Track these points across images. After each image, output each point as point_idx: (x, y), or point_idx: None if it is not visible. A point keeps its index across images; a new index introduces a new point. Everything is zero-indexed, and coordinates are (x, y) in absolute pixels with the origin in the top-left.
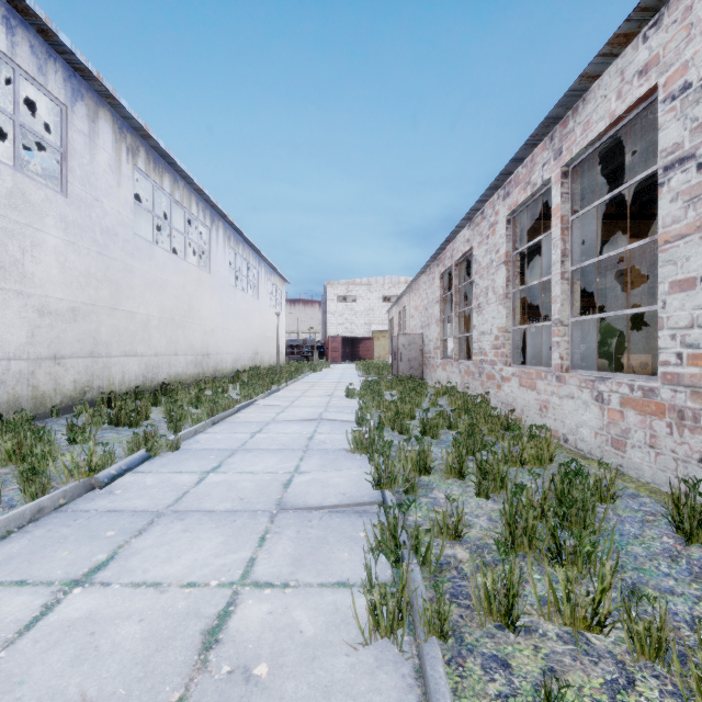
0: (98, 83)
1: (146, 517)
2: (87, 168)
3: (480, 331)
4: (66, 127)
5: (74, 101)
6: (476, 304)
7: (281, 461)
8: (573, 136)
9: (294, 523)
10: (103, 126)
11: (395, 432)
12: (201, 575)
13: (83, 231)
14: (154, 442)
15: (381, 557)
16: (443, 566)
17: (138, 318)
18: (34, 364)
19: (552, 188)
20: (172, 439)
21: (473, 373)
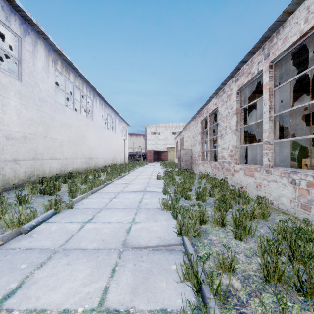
0: (36, 27)
1: (47, 253)
2: (31, 68)
3: (222, 147)
4: (20, 48)
5: (24, 35)
6: (220, 134)
7: (125, 215)
8: (276, 46)
9: (132, 258)
10: (40, 48)
11: (183, 198)
12: (73, 302)
13: (29, 99)
14: (58, 205)
15: (186, 286)
16: (227, 294)
17: (57, 141)
18: (3, 164)
19: (263, 74)
20: (69, 202)
21: (218, 168)
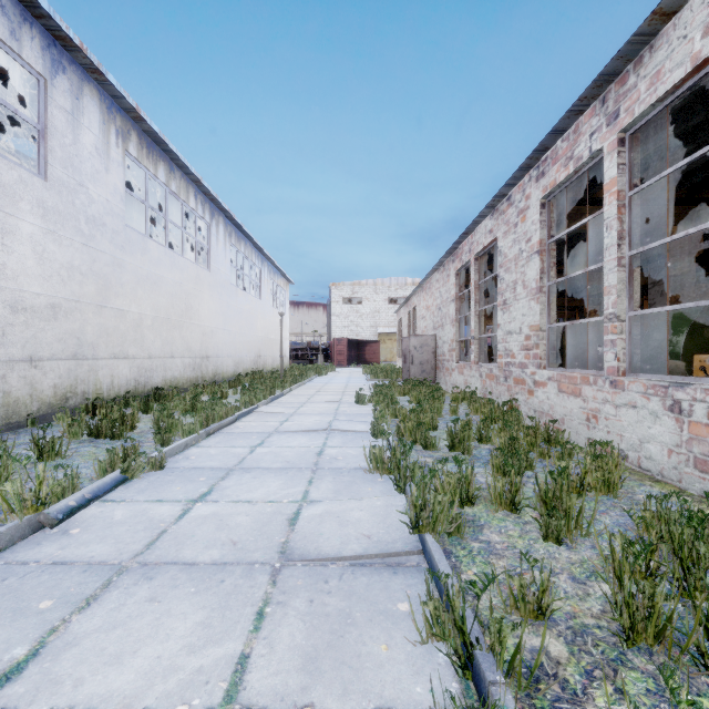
0: (81, 55)
1: (102, 574)
2: (69, 149)
3: (507, 331)
4: (44, 102)
5: (53, 73)
6: (501, 300)
7: (285, 484)
8: (635, 93)
9: (304, 586)
10: (89, 104)
11: (417, 446)
12: (162, 692)
13: (65, 219)
14: (130, 461)
15: (436, 654)
16: (535, 673)
17: (129, 317)
18: (5, 367)
19: (604, 159)
20: (156, 455)
21: (497, 377)
